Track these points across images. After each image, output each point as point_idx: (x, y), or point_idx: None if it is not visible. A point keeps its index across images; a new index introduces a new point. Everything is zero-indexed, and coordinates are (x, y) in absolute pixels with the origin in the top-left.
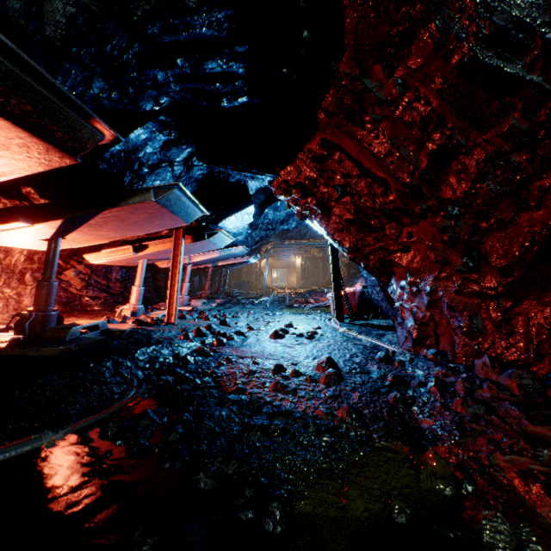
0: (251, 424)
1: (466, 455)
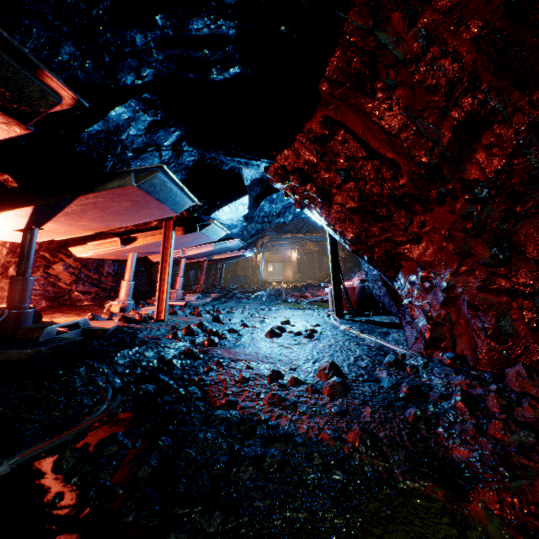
0: (241, 456)
1: (525, 509)
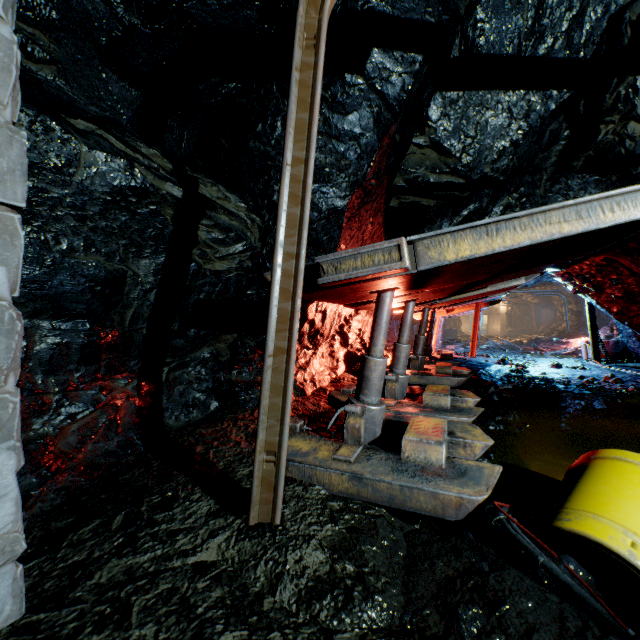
0: (591, 387)
1: None
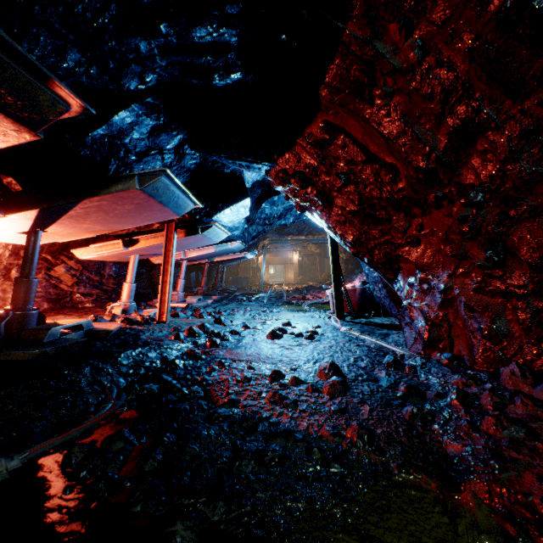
0: (244, 451)
1: (513, 498)
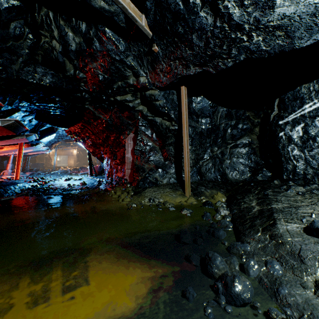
0: (64, 190)
1: (104, 188)
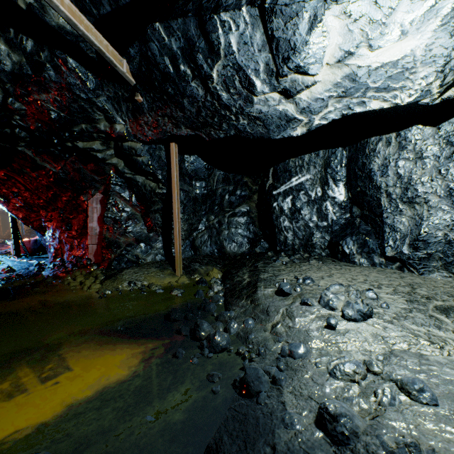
0: None
1: (51, 274)
